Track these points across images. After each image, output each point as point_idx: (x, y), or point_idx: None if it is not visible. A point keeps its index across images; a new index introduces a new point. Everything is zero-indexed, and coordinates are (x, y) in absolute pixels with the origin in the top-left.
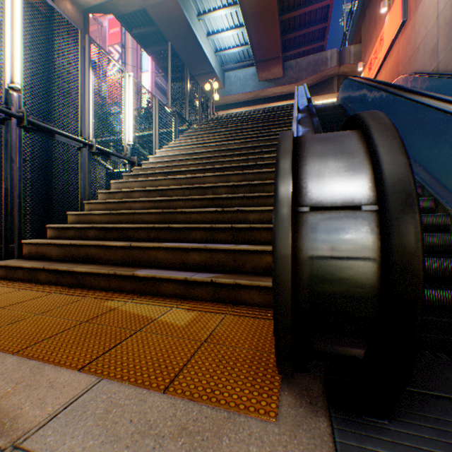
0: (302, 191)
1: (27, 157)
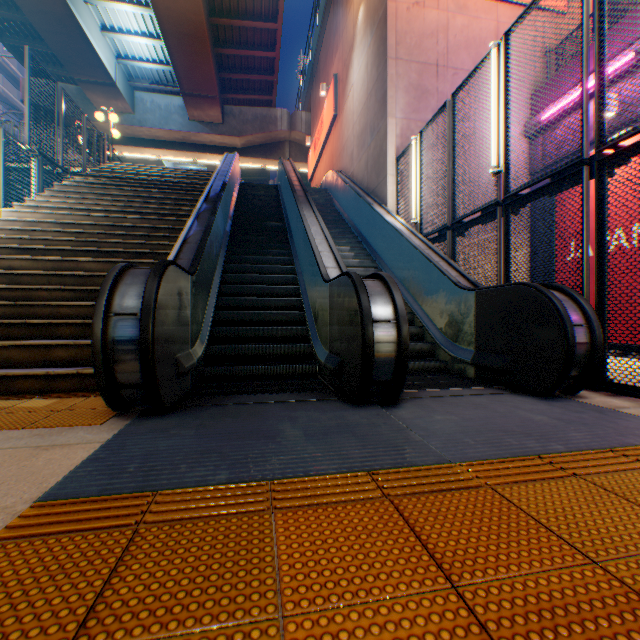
0: (113, 306)
1: None
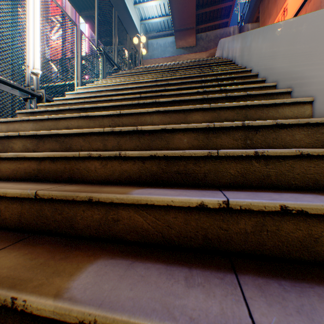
0: None
1: None
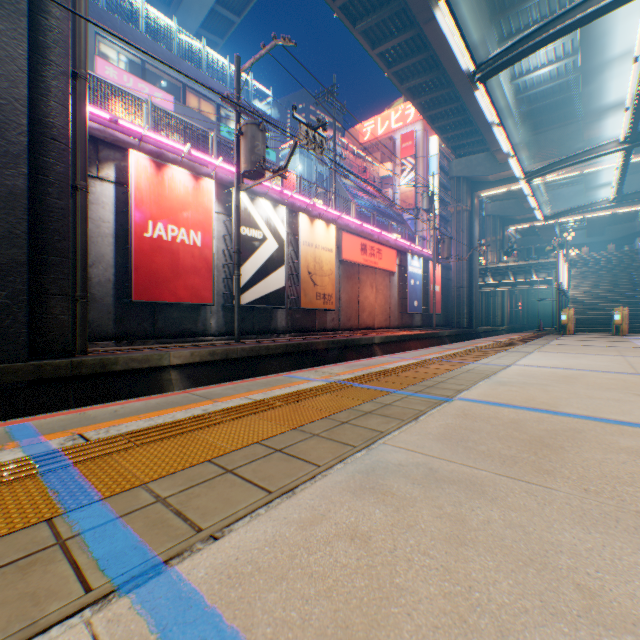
0: None
1: (463, 286)
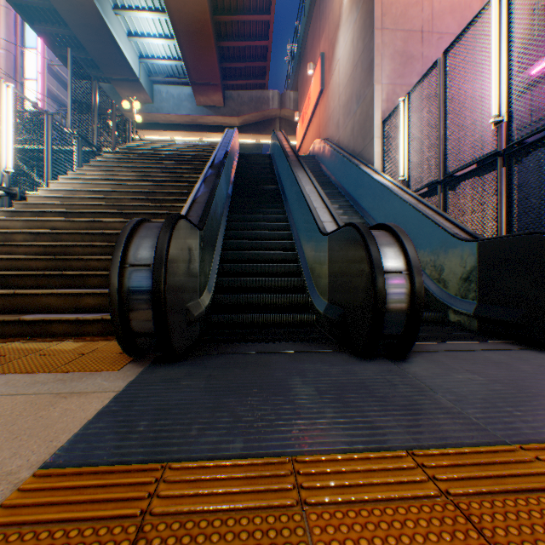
0: (128, 257)
1: None
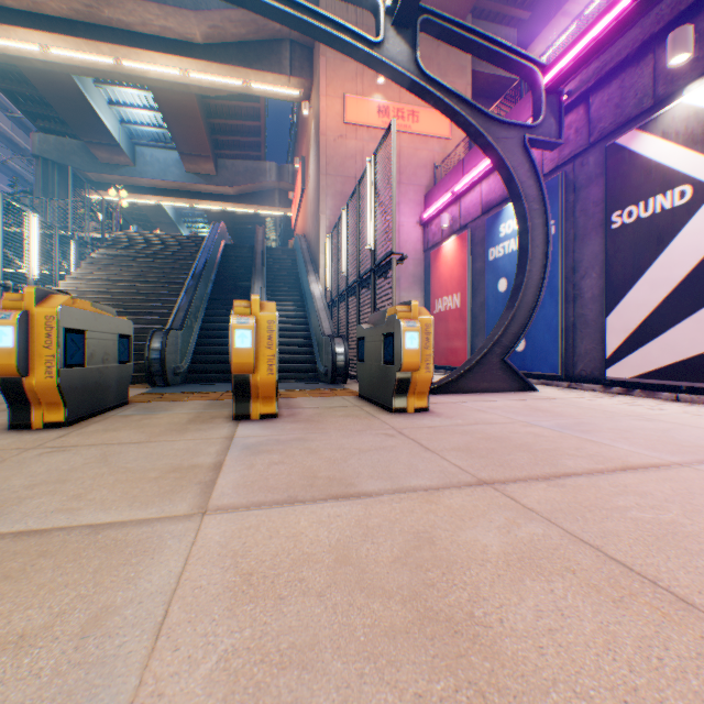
0: (151, 347)
1: None
